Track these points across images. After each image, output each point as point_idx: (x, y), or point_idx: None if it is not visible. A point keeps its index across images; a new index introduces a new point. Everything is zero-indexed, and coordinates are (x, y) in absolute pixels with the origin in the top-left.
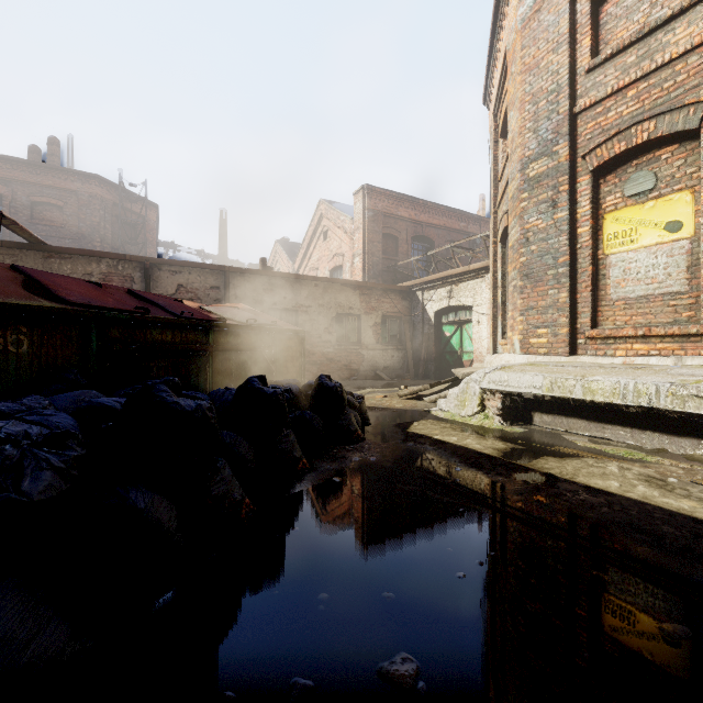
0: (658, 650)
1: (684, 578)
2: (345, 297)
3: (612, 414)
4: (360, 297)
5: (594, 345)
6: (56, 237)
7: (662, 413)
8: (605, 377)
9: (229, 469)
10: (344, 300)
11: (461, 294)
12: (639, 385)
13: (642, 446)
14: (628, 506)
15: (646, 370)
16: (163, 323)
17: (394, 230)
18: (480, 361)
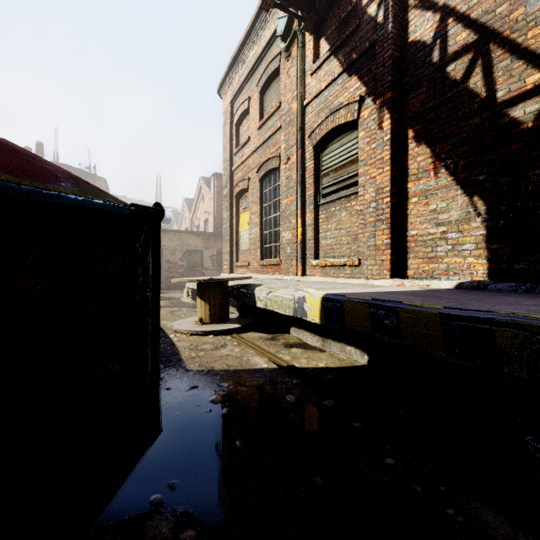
0: None
1: None
2: (192, 240)
3: None
4: (203, 240)
5: (236, 269)
6: None
7: None
8: None
9: None
10: (192, 242)
11: None
12: None
13: None
14: None
15: None
16: None
17: None
18: None
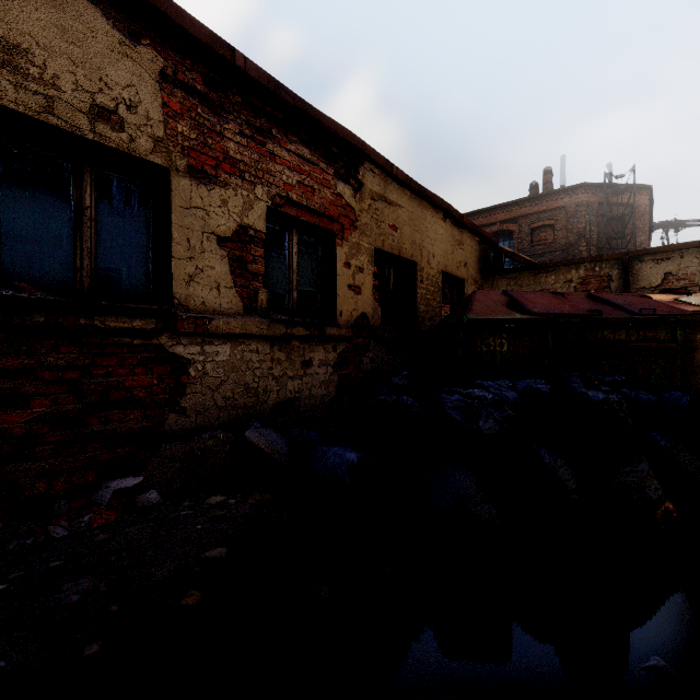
0: None
1: None
2: None
3: None
4: None
5: None
6: (548, 252)
7: None
8: None
9: (644, 466)
10: None
11: None
12: None
13: None
14: None
15: None
16: (614, 323)
17: None
18: None
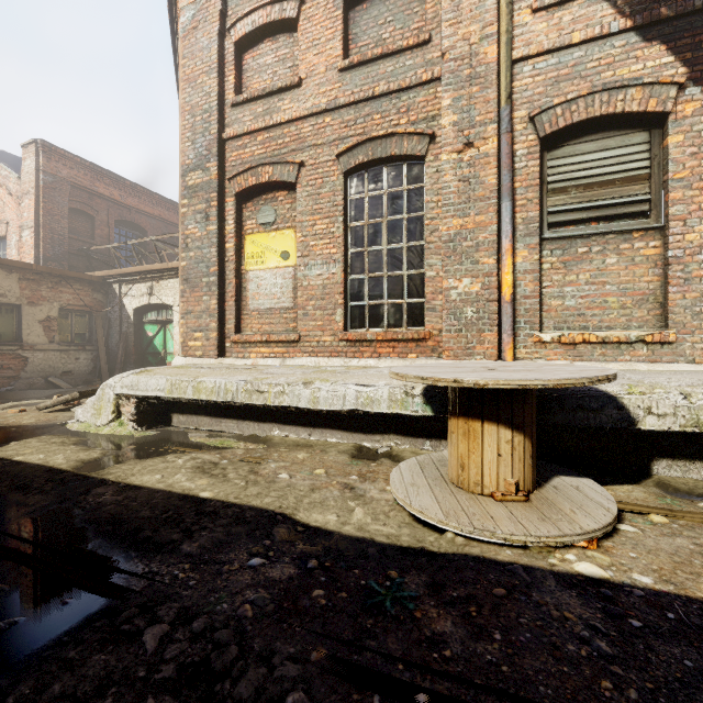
0: None
1: (102, 559)
2: None
3: (226, 409)
4: (21, 282)
5: (237, 348)
6: None
7: (255, 405)
8: (210, 378)
9: None
10: None
11: (163, 292)
12: (228, 383)
13: (243, 434)
14: (140, 498)
15: (252, 370)
16: None
17: (89, 207)
18: None
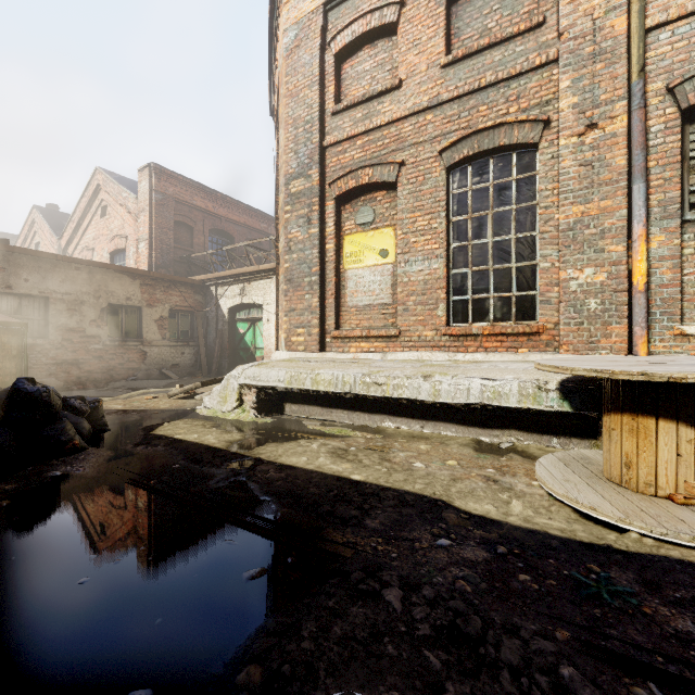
0: (229, 595)
1: (298, 527)
2: (121, 285)
3: (337, 400)
4: (142, 287)
5: (337, 343)
6: None
7: (365, 397)
8: (326, 370)
9: None
10: (119, 289)
11: (253, 293)
12: (345, 376)
13: (354, 424)
14: (300, 477)
15: (359, 364)
16: None
17: (189, 219)
18: (270, 358)
